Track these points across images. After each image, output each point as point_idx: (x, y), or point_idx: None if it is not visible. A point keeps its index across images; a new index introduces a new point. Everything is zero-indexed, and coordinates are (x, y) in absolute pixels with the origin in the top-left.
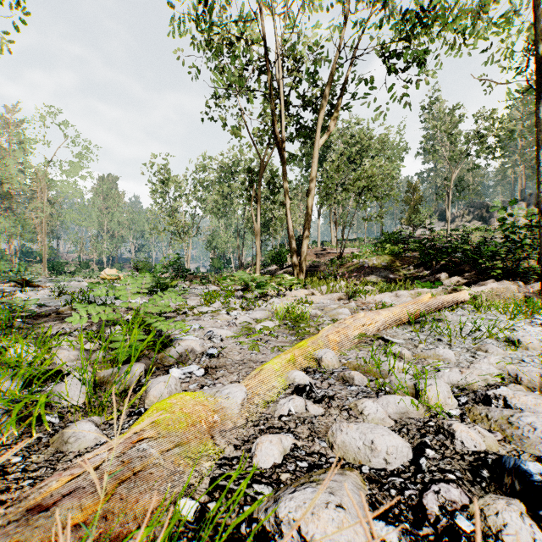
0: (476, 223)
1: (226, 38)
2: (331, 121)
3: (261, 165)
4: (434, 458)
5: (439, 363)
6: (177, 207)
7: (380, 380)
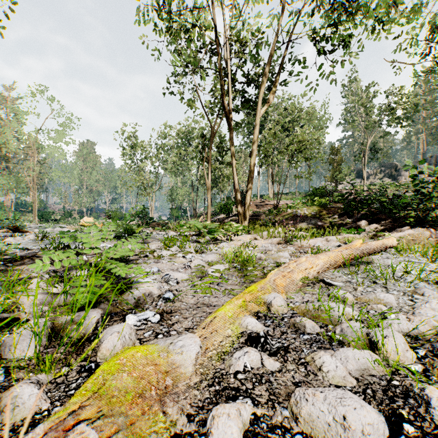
0: (386, 180)
1: (183, 26)
2: (270, 94)
3: (211, 132)
4: (415, 436)
5: (383, 308)
6: (143, 167)
7: (330, 327)
